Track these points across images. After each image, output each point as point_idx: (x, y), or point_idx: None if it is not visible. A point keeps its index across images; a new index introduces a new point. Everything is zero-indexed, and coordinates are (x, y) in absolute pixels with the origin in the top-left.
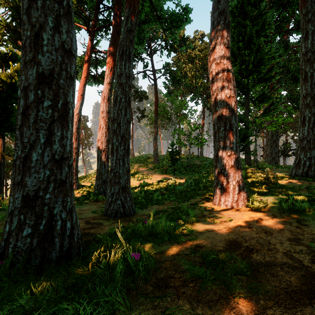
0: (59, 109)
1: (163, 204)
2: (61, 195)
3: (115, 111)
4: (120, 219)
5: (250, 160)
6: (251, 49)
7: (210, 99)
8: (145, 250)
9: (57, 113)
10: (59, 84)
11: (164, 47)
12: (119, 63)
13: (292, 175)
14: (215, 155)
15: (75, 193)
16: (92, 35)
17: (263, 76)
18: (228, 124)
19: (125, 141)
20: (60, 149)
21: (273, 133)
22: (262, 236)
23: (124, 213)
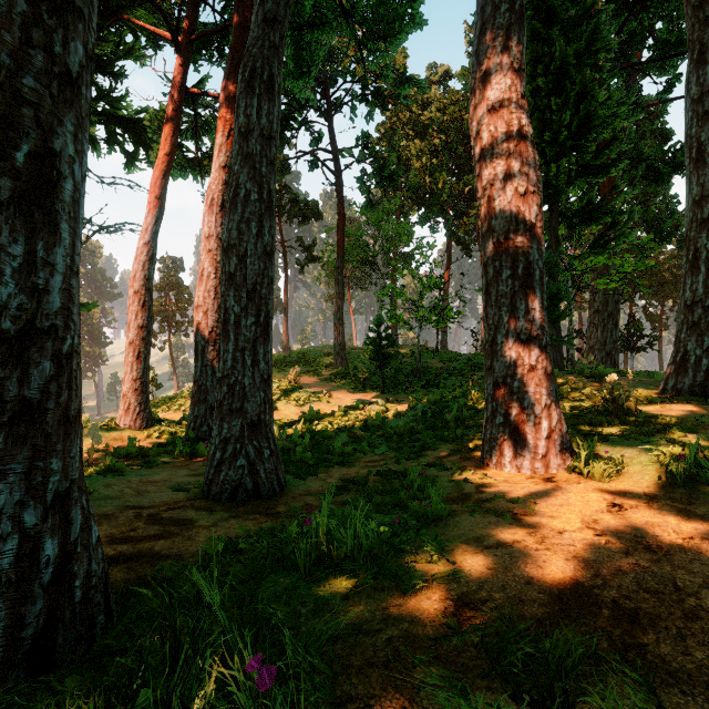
0: (20, 168)
1: (357, 466)
2: (24, 450)
3: (234, 225)
4: (243, 507)
5: (561, 358)
6: (564, 94)
7: (465, 219)
8: (303, 618)
9: (12, 181)
10: (21, 89)
11: (358, 98)
12: (243, 102)
13: (666, 391)
14: (488, 341)
15: (139, 437)
16: (185, 52)
17: (591, 160)
18: (522, 261)
19: (258, 302)
20: (21, 301)
21: (609, 296)
22: (646, 565)
23: (256, 490)
